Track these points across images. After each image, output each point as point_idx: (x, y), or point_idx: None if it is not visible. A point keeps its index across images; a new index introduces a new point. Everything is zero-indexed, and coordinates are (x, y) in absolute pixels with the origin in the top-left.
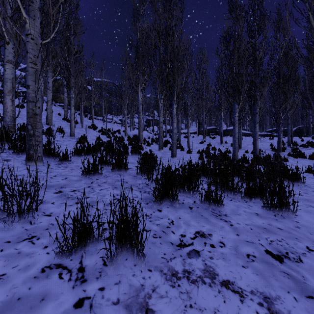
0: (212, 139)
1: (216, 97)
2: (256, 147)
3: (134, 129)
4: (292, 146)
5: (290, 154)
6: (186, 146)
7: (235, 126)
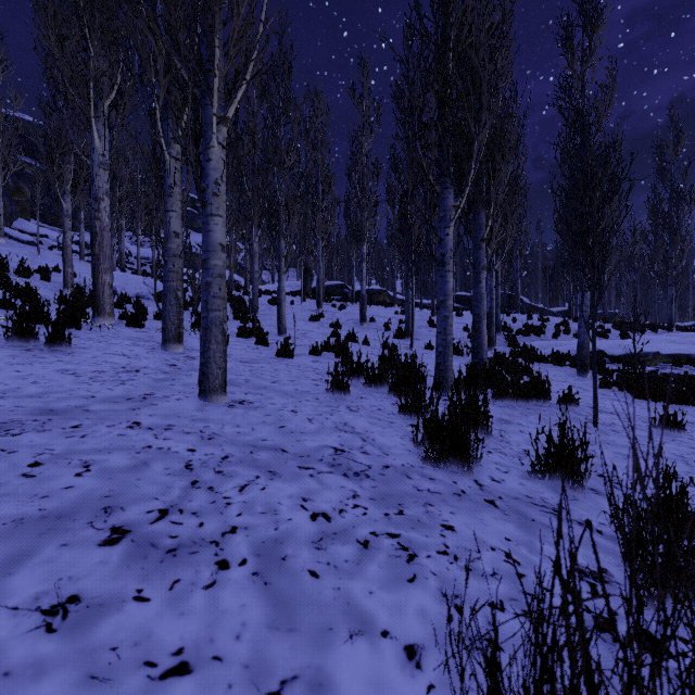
0: (338, 309)
1: (351, 206)
2: (482, 341)
3: (124, 272)
4: (508, 333)
5: (516, 353)
6: (275, 328)
7: (446, 270)
